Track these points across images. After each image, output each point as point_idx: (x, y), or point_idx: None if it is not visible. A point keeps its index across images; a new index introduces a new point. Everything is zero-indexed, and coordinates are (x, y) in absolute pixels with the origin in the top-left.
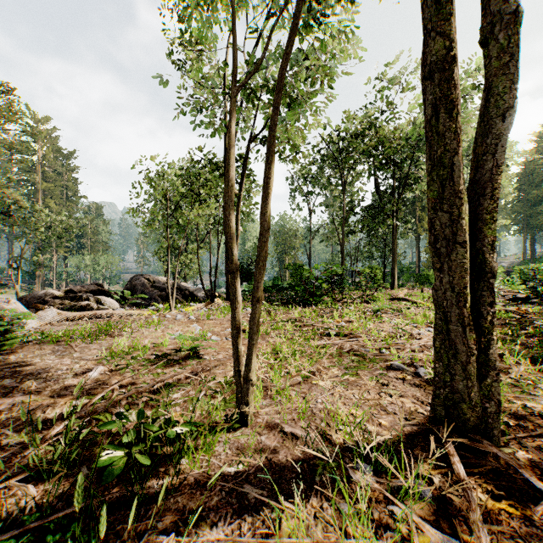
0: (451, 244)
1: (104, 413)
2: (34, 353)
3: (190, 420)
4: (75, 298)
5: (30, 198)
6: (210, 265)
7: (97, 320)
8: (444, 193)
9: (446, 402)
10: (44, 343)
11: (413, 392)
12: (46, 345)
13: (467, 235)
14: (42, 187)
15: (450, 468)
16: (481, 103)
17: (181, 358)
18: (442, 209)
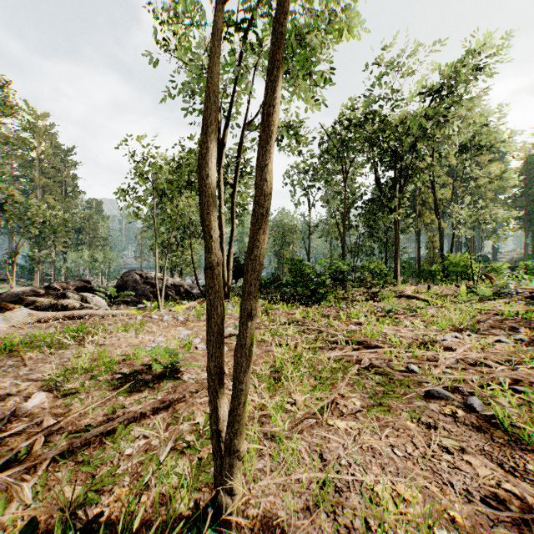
0: None
1: None
2: None
3: None
4: (57, 295)
5: (28, 194)
6: None
7: (71, 322)
8: None
9: None
10: None
11: (477, 442)
12: None
13: None
14: (41, 182)
15: None
16: None
17: (154, 377)
18: None
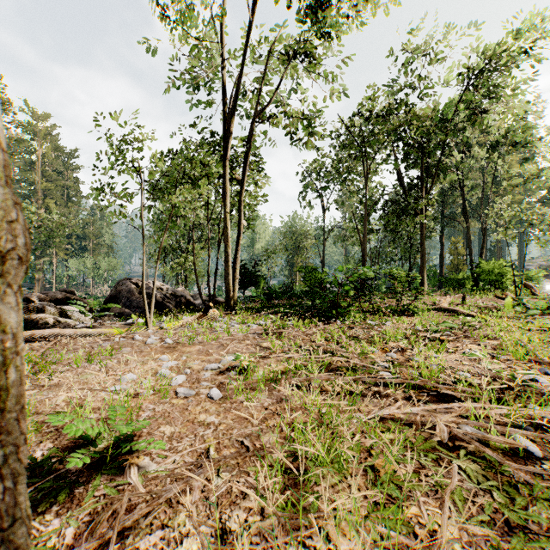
0: None
1: None
2: None
3: None
4: (29, 309)
5: (29, 199)
6: (208, 268)
7: None
8: None
9: None
10: None
11: None
12: None
13: None
14: (42, 186)
15: None
16: None
17: (86, 466)
18: None
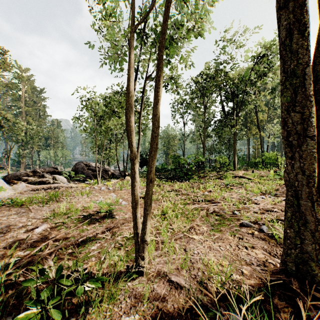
0: (302, 138)
1: (38, 264)
2: (4, 213)
3: (98, 275)
4: (39, 176)
5: (17, 116)
6: (123, 156)
7: (50, 190)
8: (296, 97)
9: (296, 260)
10: (13, 206)
11: (261, 244)
12: (13, 208)
13: (315, 130)
14: (25, 109)
15: (306, 319)
16: (317, 34)
17: (100, 217)
18: (294, 111)
